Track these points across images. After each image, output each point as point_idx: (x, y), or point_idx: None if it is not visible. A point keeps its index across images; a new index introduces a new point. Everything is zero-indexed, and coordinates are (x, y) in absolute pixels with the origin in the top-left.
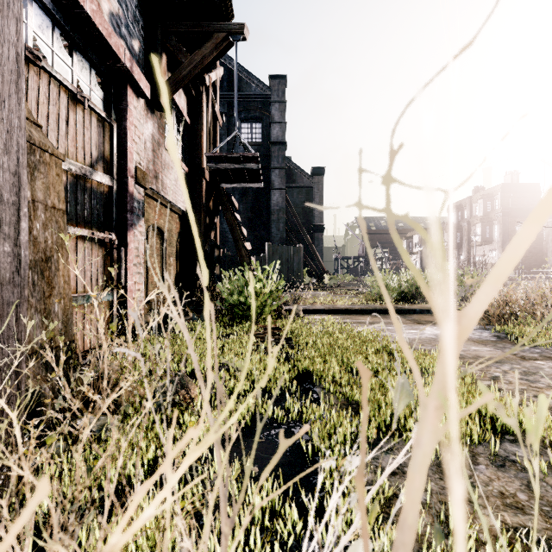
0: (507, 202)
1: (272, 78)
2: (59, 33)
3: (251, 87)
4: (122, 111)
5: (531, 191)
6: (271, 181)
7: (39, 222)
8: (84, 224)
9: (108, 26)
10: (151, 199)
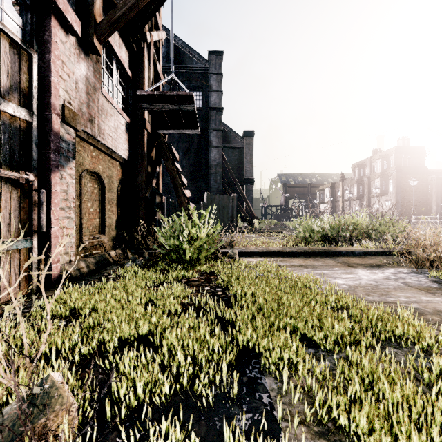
0: (400, 161)
1: (211, 54)
2: None
3: (193, 61)
4: (46, 43)
5: (419, 152)
6: (209, 140)
7: None
8: None
9: None
10: (86, 143)
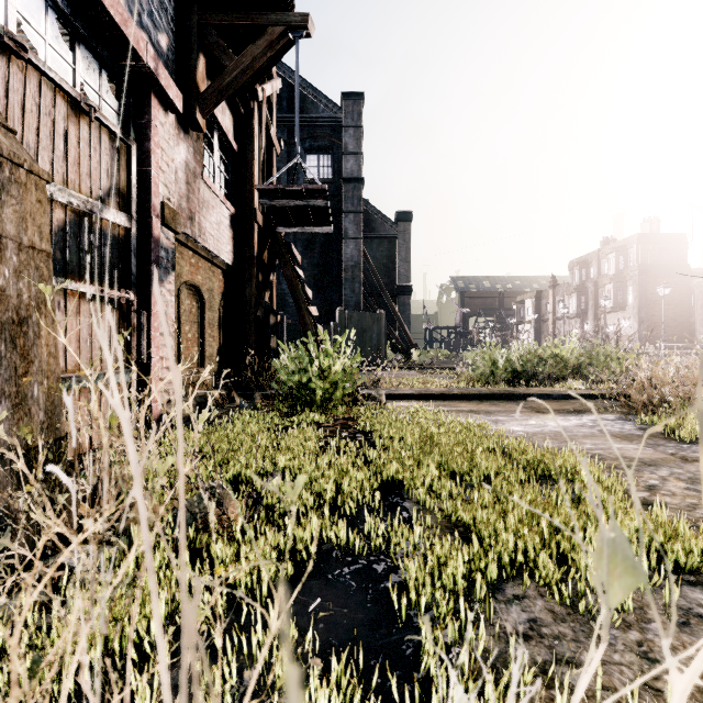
0: (645, 257)
1: (346, 97)
2: (56, 17)
3: (318, 108)
4: (145, 128)
5: (676, 242)
6: (343, 229)
7: (8, 266)
8: (90, 278)
9: (123, 10)
10: (184, 248)
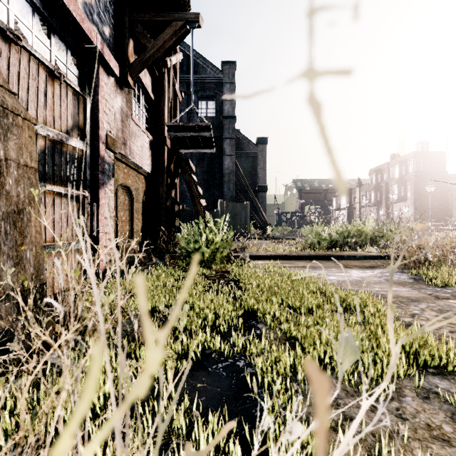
0: (418, 166)
1: (224, 63)
2: (39, 18)
3: (206, 71)
4: (95, 87)
5: (438, 157)
6: (223, 149)
7: (11, 178)
8: (60, 183)
9: (81, 13)
10: (120, 162)
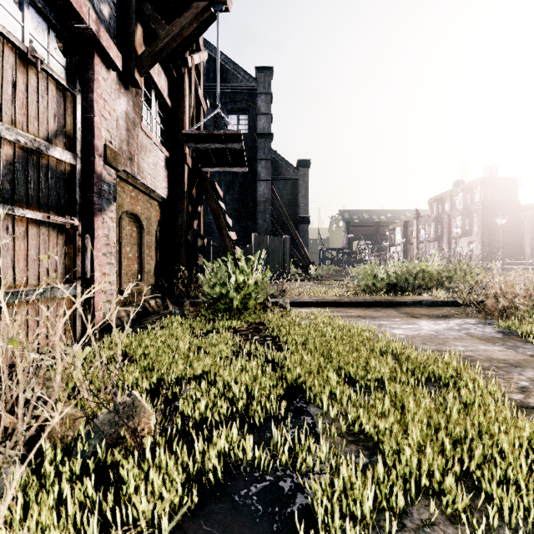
0: (486, 195)
1: (259, 70)
2: None
3: (237, 79)
4: (89, 82)
5: (509, 184)
6: (257, 172)
7: None
8: (37, 206)
9: None
10: (125, 183)
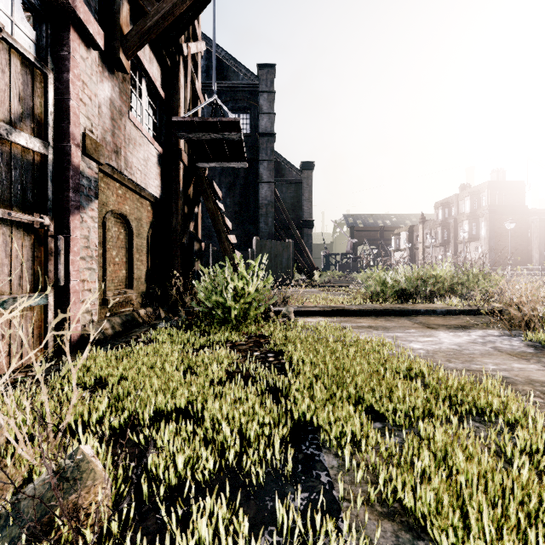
0: (493, 199)
1: (261, 67)
2: None
3: (238, 76)
4: (63, 60)
5: (517, 188)
6: (259, 174)
7: None
8: None
9: None
10: (111, 179)
